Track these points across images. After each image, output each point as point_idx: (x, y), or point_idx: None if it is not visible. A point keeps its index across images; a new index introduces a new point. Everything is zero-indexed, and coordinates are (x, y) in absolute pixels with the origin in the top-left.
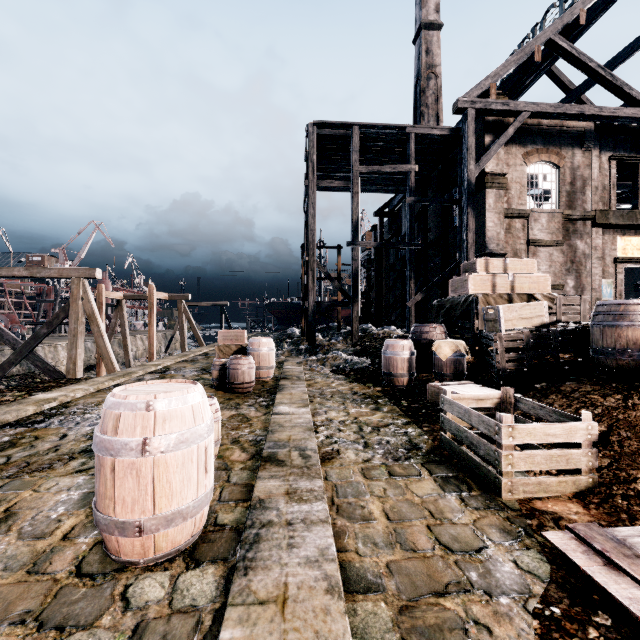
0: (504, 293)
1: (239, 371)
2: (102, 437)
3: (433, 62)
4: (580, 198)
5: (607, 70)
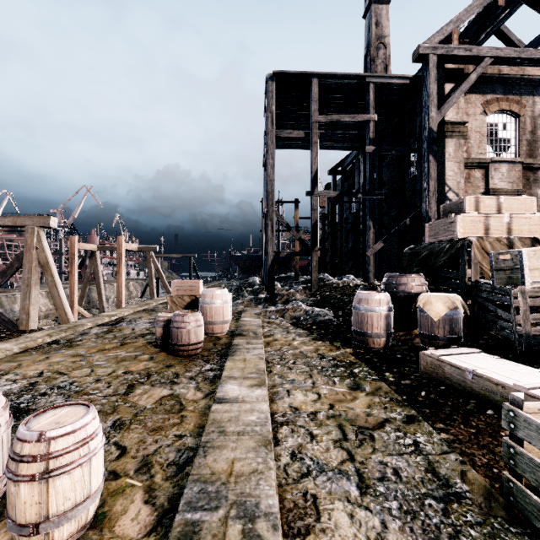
0: (502, 236)
1: (183, 330)
2: None
3: (382, 33)
4: None
5: None
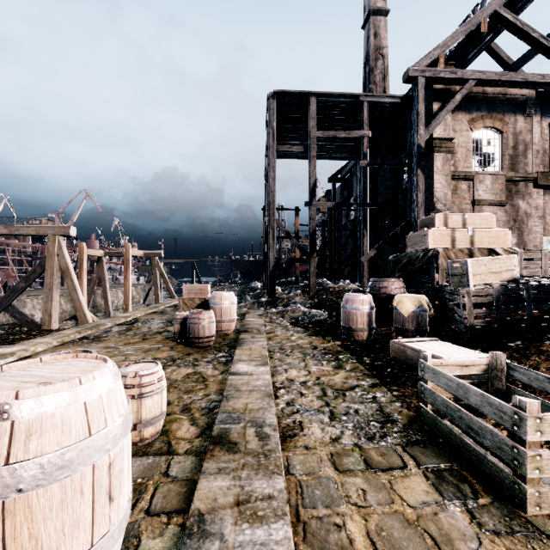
0: (464, 247)
1: (199, 325)
2: None
3: (381, 44)
4: (522, 161)
5: (549, 40)
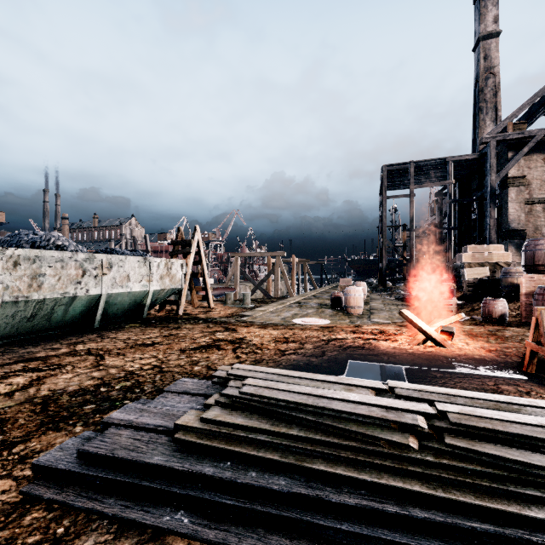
0: (480, 262)
1: None
2: (347, 293)
3: (491, 64)
4: None
5: None
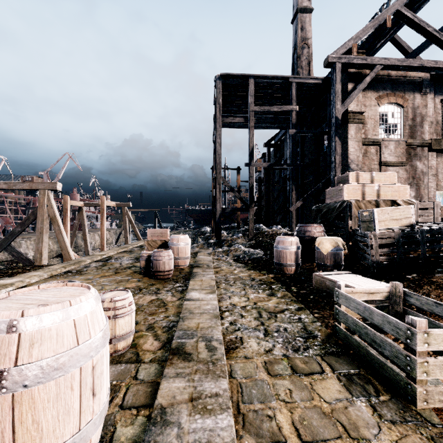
0: (372, 199)
1: (160, 262)
2: None
3: (306, 36)
4: (419, 130)
5: (441, 33)
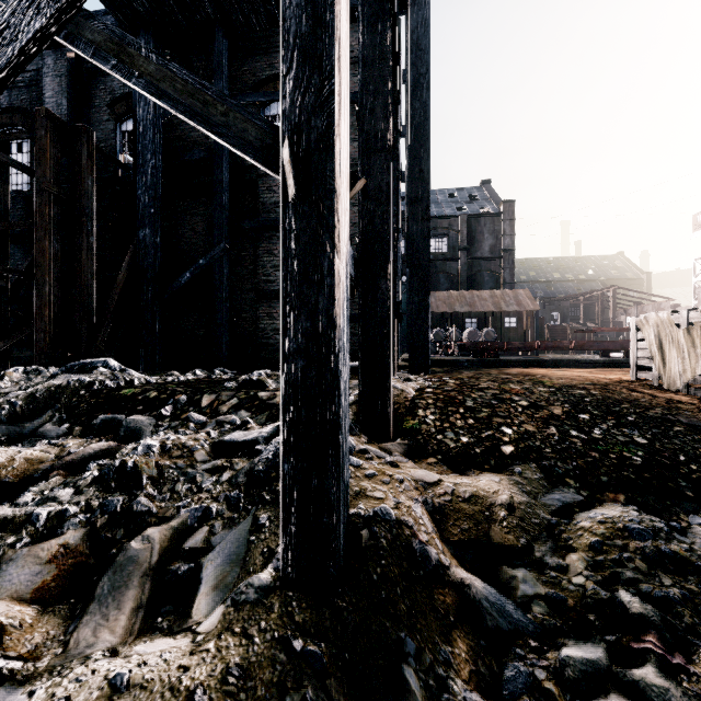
0: None
1: None
2: None
3: None
4: None
5: None
